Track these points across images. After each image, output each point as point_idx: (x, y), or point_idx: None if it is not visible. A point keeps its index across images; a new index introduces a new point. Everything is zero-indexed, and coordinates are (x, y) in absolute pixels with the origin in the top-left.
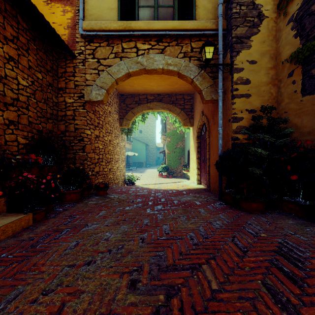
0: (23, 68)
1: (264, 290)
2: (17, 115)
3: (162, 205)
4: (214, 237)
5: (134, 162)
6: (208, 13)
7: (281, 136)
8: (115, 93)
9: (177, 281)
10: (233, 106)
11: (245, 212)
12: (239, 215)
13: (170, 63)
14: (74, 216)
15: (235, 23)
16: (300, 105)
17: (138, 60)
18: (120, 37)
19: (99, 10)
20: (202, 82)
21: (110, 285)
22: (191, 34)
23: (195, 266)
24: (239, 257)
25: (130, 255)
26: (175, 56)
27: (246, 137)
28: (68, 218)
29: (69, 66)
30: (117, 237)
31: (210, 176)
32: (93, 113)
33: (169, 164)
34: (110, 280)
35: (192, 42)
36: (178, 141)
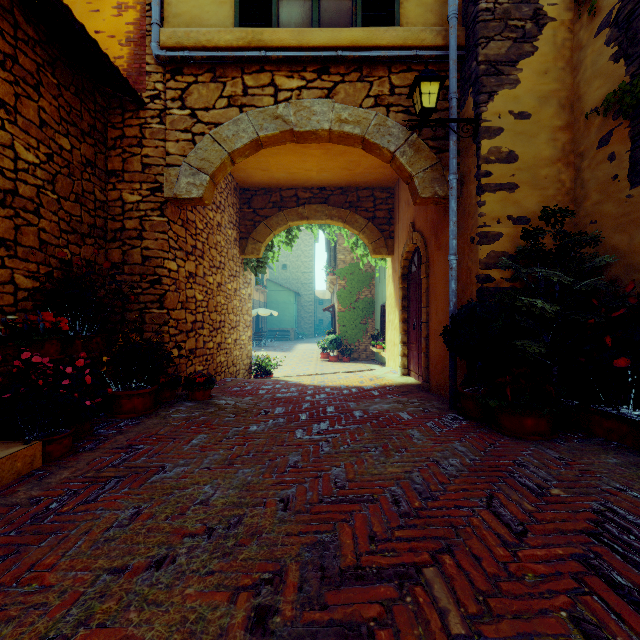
0: (27, 124)
1: (579, 639)
2: (14, 227)
3: (328, 422)
4: (447, 497)
5: (271, 330)
6: (427, 12)
7: (584, 273)
8: (230, 186)
9: (366, 612)
10: (481, 210)
11: (509, 437)
12: (497, 444)
13: (345, 119)
14: (137, 446)
15: (485, 32)
16: (627, 206)
17: (278, 113)
18: (239, 62)
19: (195, 4)
20: (414, 160)
21: (204, 623)
22: (391, 57)
23: (406, 570)
24: (508, 548)
25: (255, 541)
26: (357, 104)
27: (509, 275)
28: (122, 452)
29: (130, 125)
30: (228, 498)
31: (429, 360)
32: (183, 226)
33: (342, 333)
34: (207, 610)
35: (393, 73)
36: (361, 287)
